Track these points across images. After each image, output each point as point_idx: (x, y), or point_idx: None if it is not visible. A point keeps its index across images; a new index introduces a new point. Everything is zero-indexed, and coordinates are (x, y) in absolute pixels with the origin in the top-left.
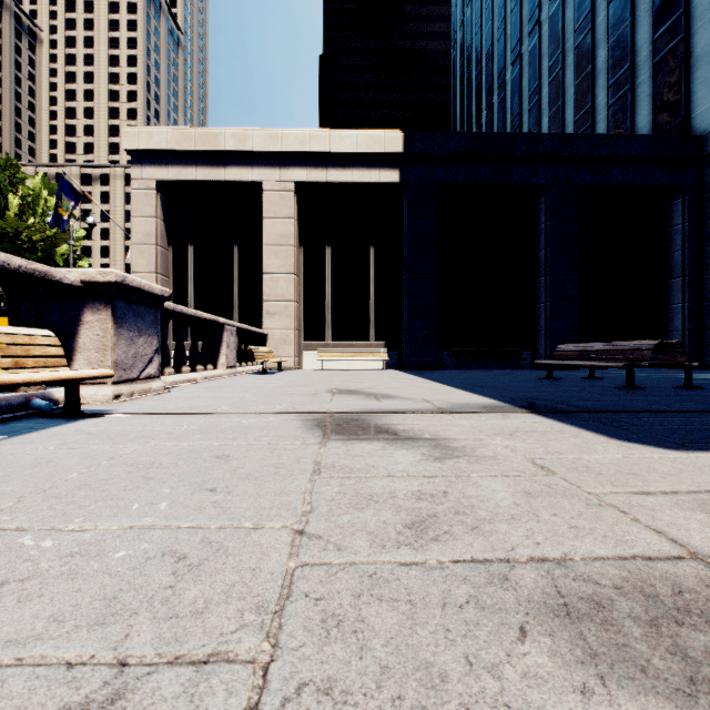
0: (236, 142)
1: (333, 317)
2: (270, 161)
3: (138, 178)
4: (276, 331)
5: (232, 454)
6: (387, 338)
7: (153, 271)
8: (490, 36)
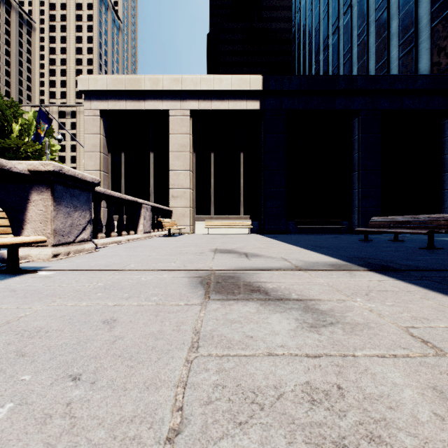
0: (152, 84)
1: (215, 199)
2: (174, 96)
3: (88, 108)
4: (178, 208)
5: (119, 317)
6: (251, 213)
7: (98, 169)
8: (318, 16)
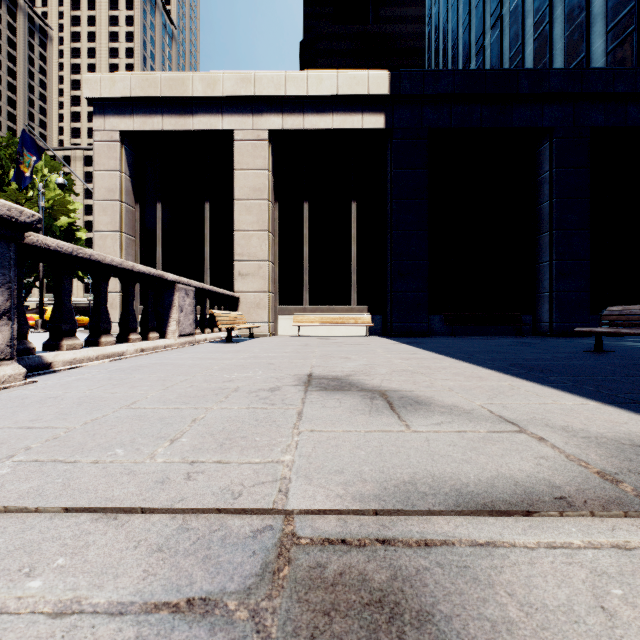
0: (205, 87)
1: (311, 279)
2: (242, 107)
3: (100, 129)
4: (249, 293)
5: None
6: (370, 302)
7: (117, 229)
8: (467, 4)
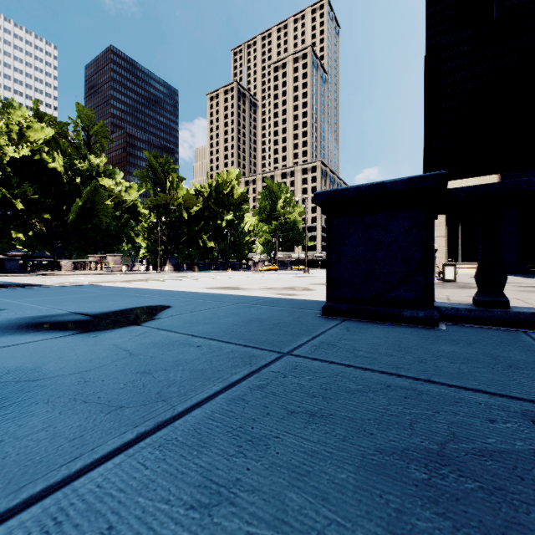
0: None
1: (461, 253)
2: None
3: None
4: (436, 259)
5: None
6: None
7: None
8: None
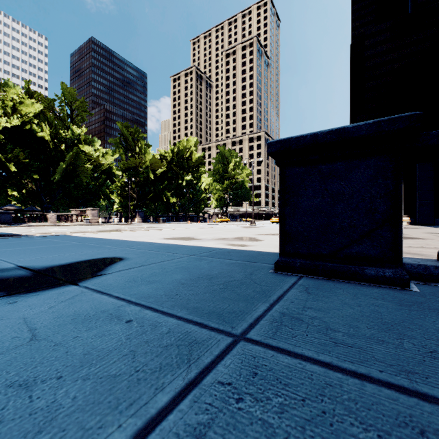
0: None
1: None
2: None
3: None
4: None
5: None
6: (409, 214)
7: None
8: None
